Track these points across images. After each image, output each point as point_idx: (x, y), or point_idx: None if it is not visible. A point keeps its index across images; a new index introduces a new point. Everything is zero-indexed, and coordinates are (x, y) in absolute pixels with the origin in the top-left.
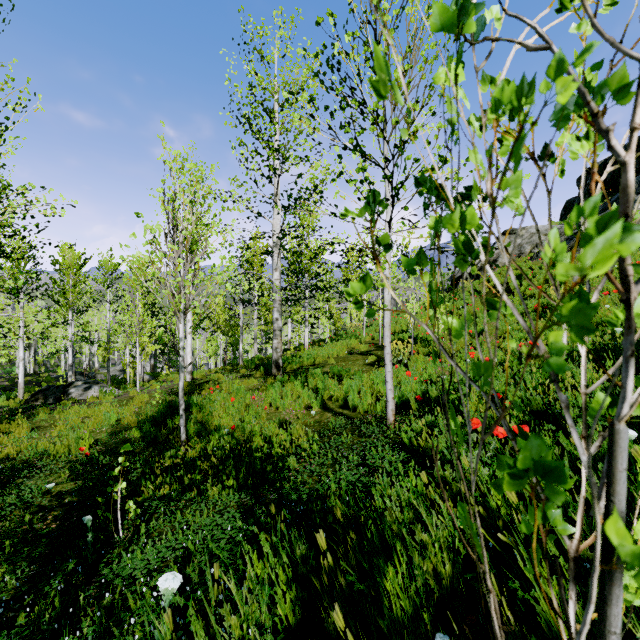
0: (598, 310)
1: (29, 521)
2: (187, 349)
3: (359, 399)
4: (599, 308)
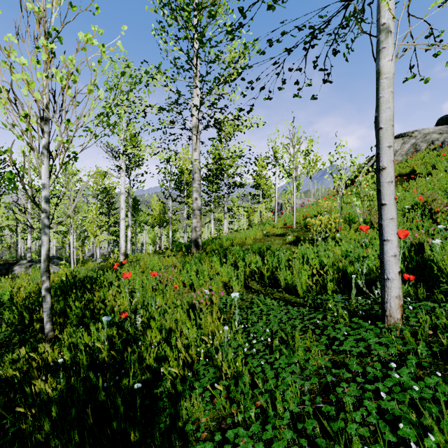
0: None
1: None
2: (121, 233)
3: (297, 277)
4: None
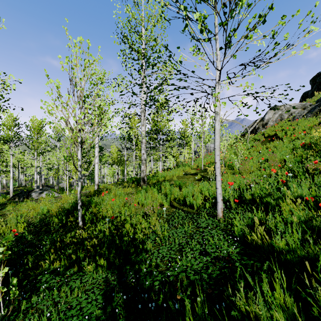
0: None
1: None
2: (95, 172)
3: (194, 200)
4: None
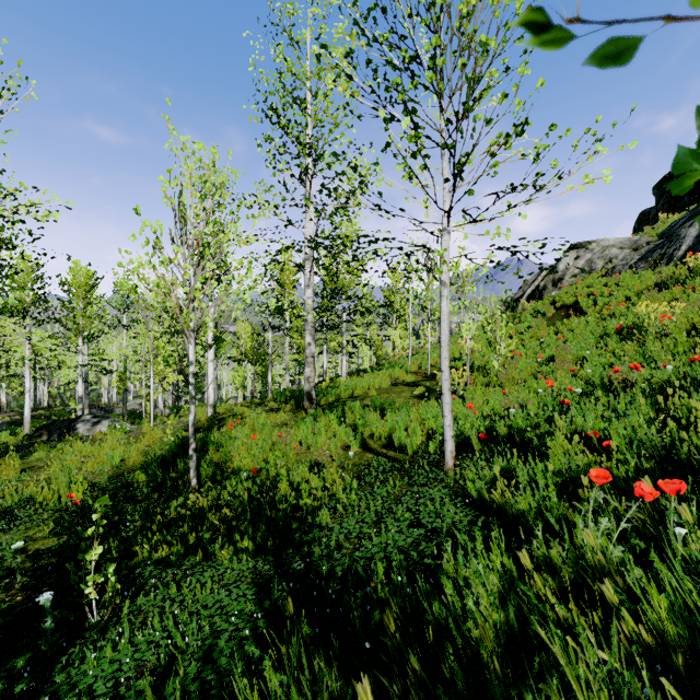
0: None
1: None
2: (208, 379)
3: (407, 437)
4: None
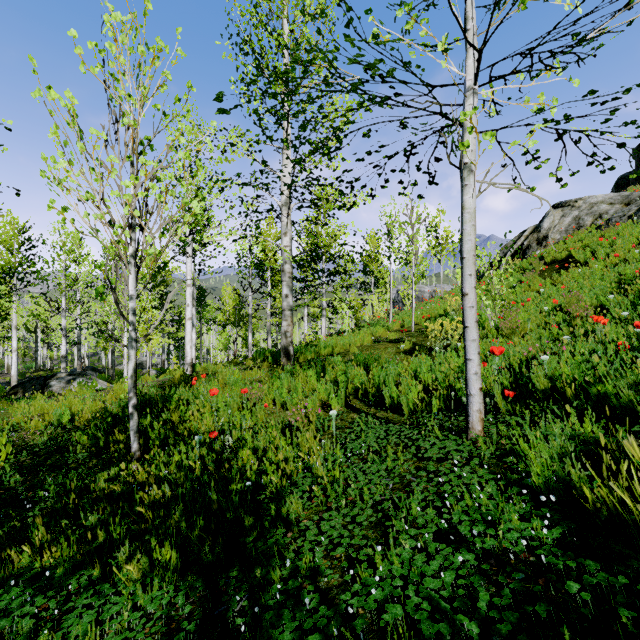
0: None
1: None
2: (186, 337)
3: (402, 394)
4: None
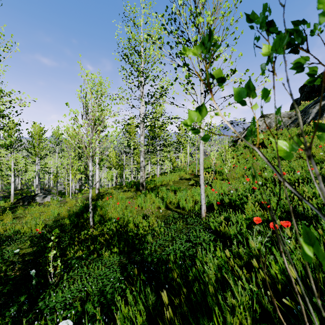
0: (316, 155)
1: (5, 270)
2: (96, 177)
3: (186, 203)
4: (316, 154)
